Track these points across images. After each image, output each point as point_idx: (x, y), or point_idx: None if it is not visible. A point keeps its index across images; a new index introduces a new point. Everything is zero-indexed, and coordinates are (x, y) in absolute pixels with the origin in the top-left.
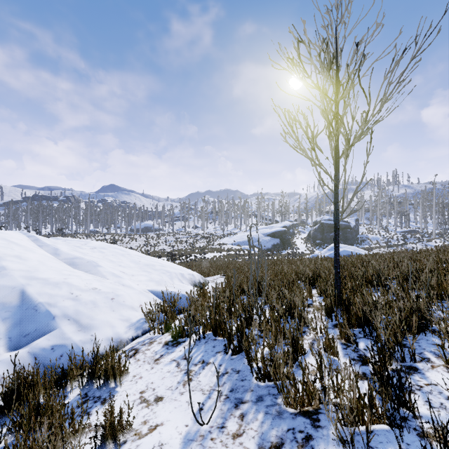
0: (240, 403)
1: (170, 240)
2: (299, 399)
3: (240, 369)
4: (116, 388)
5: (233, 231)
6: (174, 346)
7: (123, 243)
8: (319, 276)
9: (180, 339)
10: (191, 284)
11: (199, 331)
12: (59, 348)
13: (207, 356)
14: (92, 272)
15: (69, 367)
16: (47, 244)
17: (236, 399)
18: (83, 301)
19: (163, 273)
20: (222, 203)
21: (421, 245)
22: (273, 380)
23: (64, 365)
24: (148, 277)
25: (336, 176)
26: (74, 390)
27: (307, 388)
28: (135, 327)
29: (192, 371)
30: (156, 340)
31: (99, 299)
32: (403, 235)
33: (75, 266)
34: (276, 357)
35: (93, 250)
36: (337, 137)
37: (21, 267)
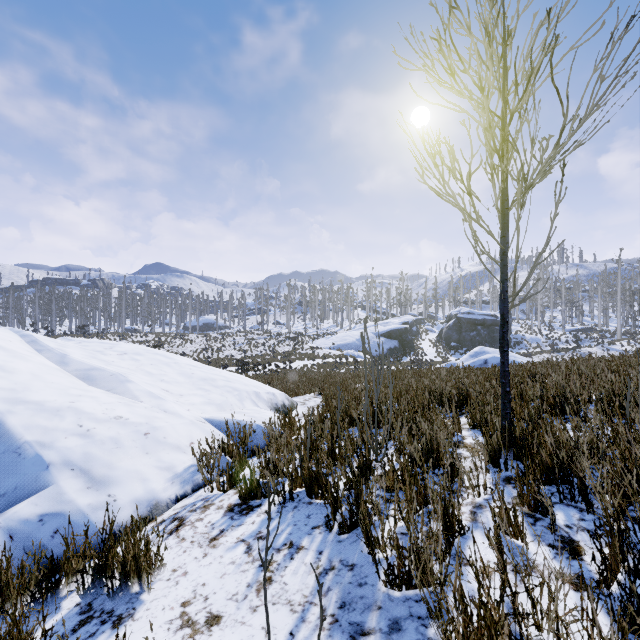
0: (359, 633)
1: (241, 343)
2: (473, 635)
3: (355, 562)
4: (141, 594)
5: (332, 329)
6: (243, 515)
7: (173, 346)
8: (467, 397)
9: (253, 501)
10: (271, 408)
11: (284, 489)
12: (52, 519)
13: (297, 533)
14: (118, 391)
15: (63, 557)
16: (50, 348)
17: (352, 625)
18: (99, 438)
19: (229, 392)
20: (315, 289)
21: (601, 350)
22: (415, 587)
23: (60, 547)
24: (205, 398)
25: (504, 238)
26: (72, 595)
27: (487, 614)
28: (182, 481)
29: (272, 563)
30: (213, 503)
31: (125, 435)
32: (575, 335)
33: (91, 382)
34: (426, 554)
35: (122, 356)
36: (505, 174)
37: (2, 384)
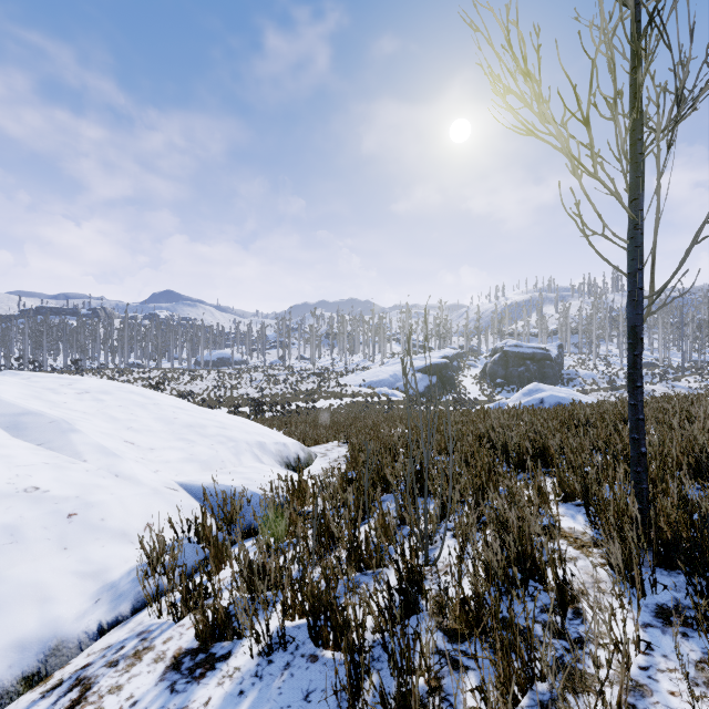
0: None
1: (259, 380)
2: None
3: None
4: None
5: (362, 364)
6: (193, 679)
7: (180, 383)
8: (544, 451)
9: (219, 643)
10: (281, 463)
11: (269, 628)
12: None
13: None
14: (54, 445)
15: None
16: None
17: None
18: None
19: (221, 444)
20: (343, 318)
21: (664, 387)
22: None
23: None
24: (185, 452)
25: (636, 201)
26: None
27: None
28: (115, 595)
29: None
30: (152, 645)
31: (32, 520)
32: None
33: (18, 433)
34: None
35: (82, 395)
36: (640, 95)
37: None
